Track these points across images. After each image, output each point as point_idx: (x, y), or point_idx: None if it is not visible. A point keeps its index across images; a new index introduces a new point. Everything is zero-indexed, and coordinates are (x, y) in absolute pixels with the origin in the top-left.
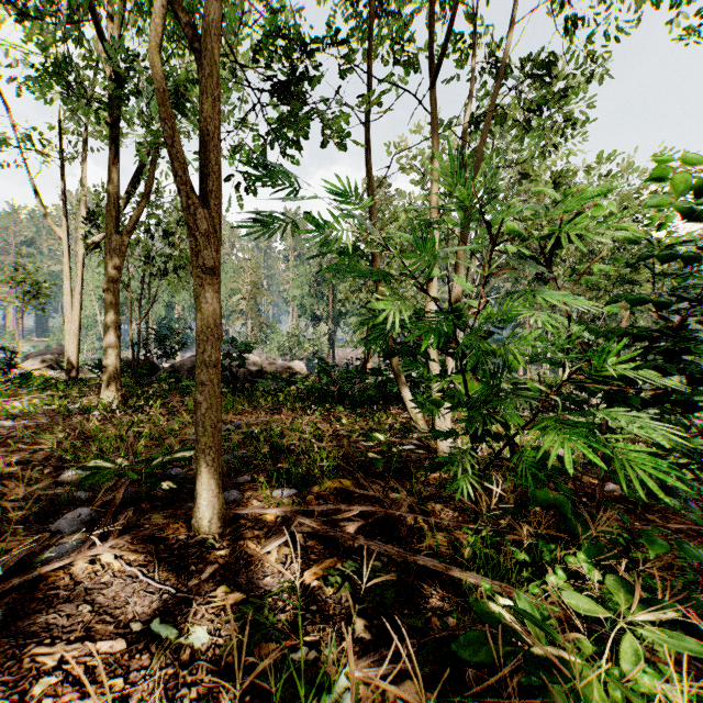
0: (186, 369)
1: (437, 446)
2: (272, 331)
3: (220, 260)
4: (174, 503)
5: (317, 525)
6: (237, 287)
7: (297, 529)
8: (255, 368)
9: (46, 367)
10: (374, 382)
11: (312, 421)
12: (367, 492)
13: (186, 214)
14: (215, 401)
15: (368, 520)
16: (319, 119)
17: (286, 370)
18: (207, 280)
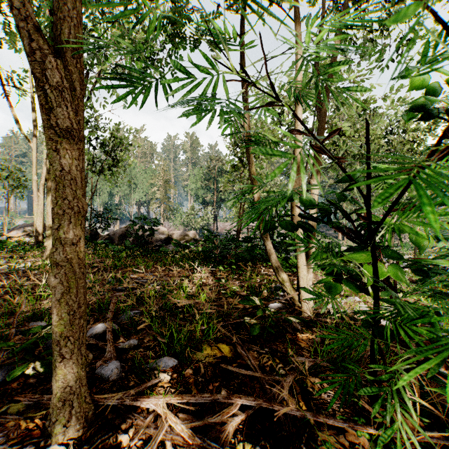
0: (117, 236)
1: (302, 305)
2: (177, 211)
3: (81, 124)
4: (49, 380)
5: (189, 436)
6: (154, 182)
7: (165, 437)
8: (164, 236)
9: (26, 235)
10: (245, 248)
11: (199, 278)
12: (246, 371)
13: (30, 62)
14: (75, 283)
15: (248, 412)
16: (200, 16)
17: (184, 237)
18: (62, 144)
